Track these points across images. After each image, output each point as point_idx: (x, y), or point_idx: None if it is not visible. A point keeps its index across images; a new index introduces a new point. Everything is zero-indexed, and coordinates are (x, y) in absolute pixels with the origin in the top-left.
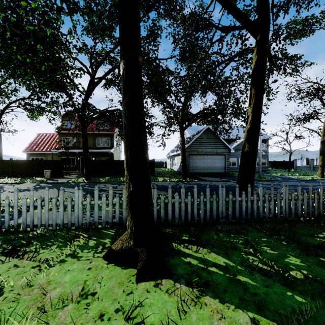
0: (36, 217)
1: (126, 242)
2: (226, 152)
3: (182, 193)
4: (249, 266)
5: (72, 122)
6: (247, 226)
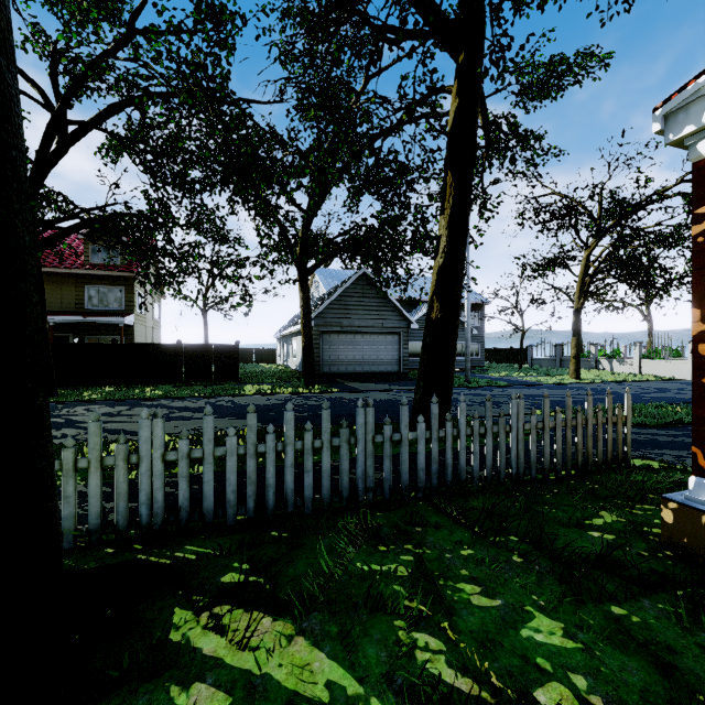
0: None
1: None
2: (401, 327)
3: (249, 429)
4: (410, 688)
5: None
6: (427, 510)
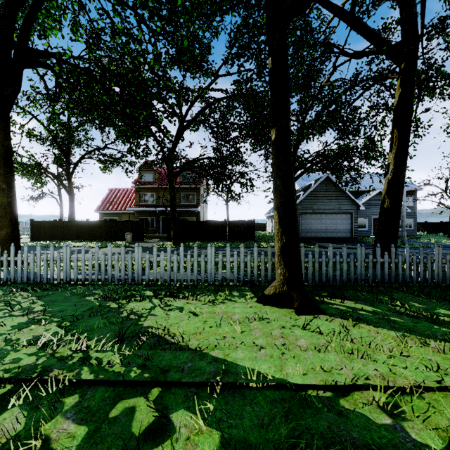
0: (160, 275)
1: (279, 288)
2: (352, 209)
3: (316, 252)
4: (396, 312)
5: (150, 174)
6: (390, 289)
